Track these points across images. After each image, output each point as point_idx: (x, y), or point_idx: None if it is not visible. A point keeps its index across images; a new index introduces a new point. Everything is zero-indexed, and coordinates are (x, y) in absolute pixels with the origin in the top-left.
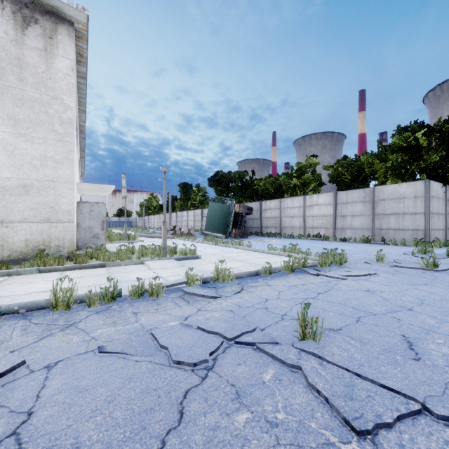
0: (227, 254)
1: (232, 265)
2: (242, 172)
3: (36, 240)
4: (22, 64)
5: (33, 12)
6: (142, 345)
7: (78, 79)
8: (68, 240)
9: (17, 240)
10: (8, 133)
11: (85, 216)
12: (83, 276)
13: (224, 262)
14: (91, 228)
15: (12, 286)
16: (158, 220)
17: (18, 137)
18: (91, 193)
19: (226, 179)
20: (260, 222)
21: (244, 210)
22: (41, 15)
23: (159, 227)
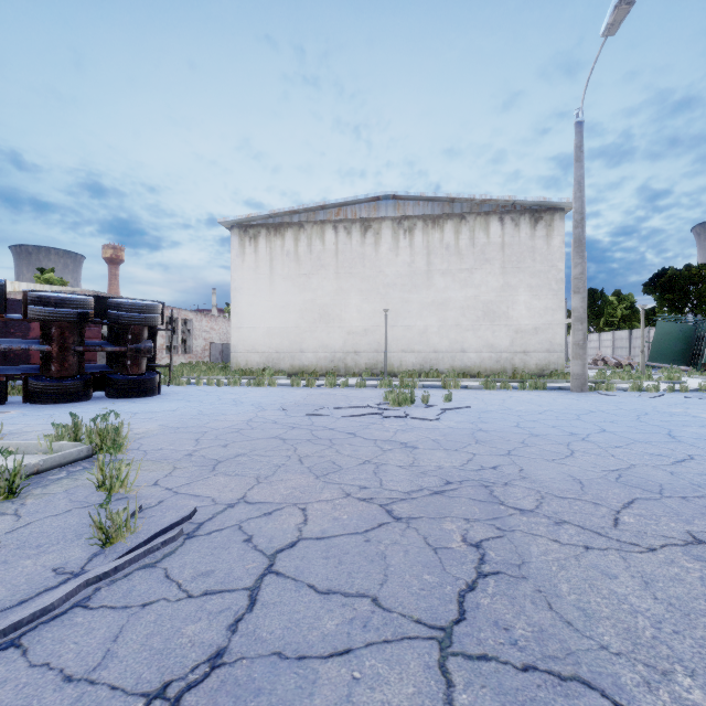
0: None
1: None
2: None
3: (541, 364)
4: (534, 250)
5: (539, 214)
6: (705, 398)
7: None
8: (560, 364)
9: (531, 364)
10: (526, 296)
11: None
12: None
13: None
14: None
15: None
16: None
17: (532, 297)
18: None
19: (681, 281)
20: None
21: None
22: (544, 213)
23: None
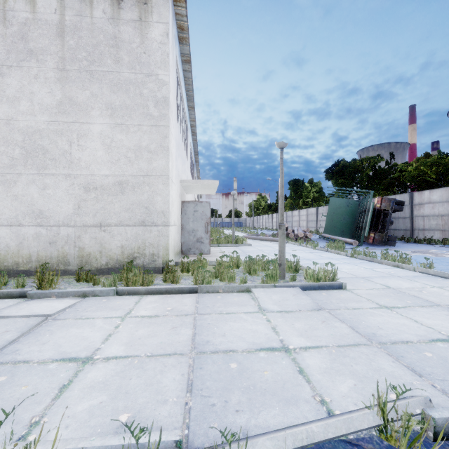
0: (391, 280)
1: (442, 325)
2: (373, 157)
3: (131, 247)
4: (118, 43)
5: None
6: None
7: (183, 66)
8: (162, 247)
9: (113, 246)
10: (105, 125)
11: (189, 217)
12: (157, 315)
13: (409, 309)
14: (195, 231)
15: (60, 326)
16: (267, 220)
17: (115, 127)
18: (198, 193)
19: (349, 169)
20: (410, 223)
21: (390, 206)
22: None
23: (268, 228)
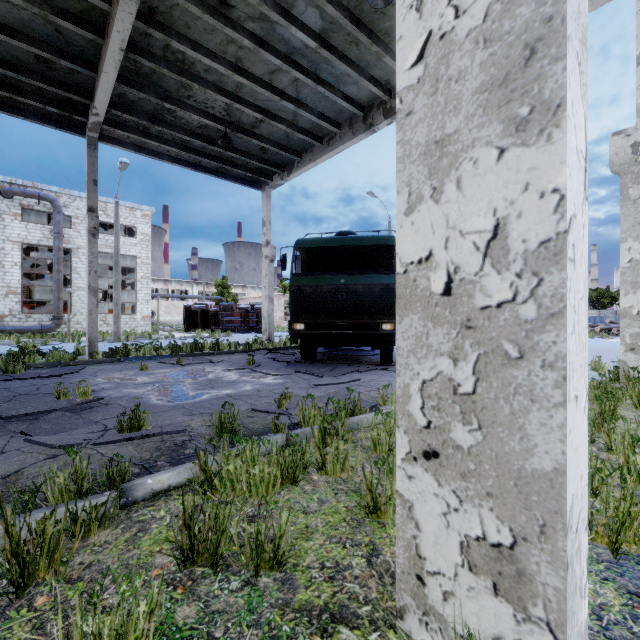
0: None
1: None
2: None
3: None
4: None
5: None
6: None
7: None
8: None
9: None
10: None
11: None
12: None
13: None
14: None
15: None
16: None
17: None
18: None
19: None
20: None
21: None
22: None
23: None
